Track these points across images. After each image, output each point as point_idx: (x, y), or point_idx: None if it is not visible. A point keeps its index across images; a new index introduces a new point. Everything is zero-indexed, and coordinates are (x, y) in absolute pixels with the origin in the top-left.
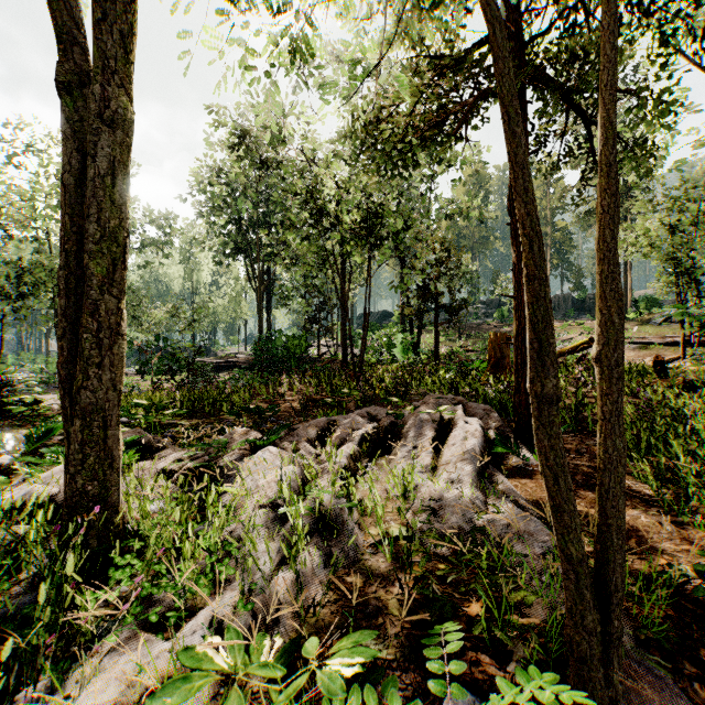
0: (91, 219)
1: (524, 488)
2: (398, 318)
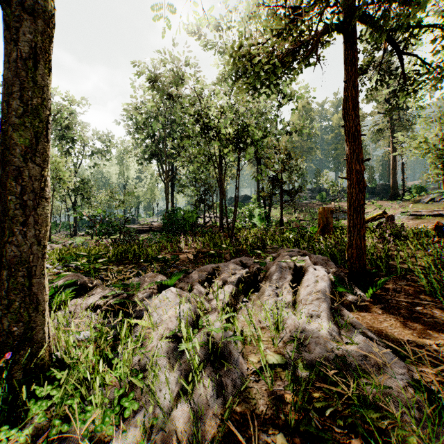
0: (15, 96)
1: (365, 320)
2: (255, 200)
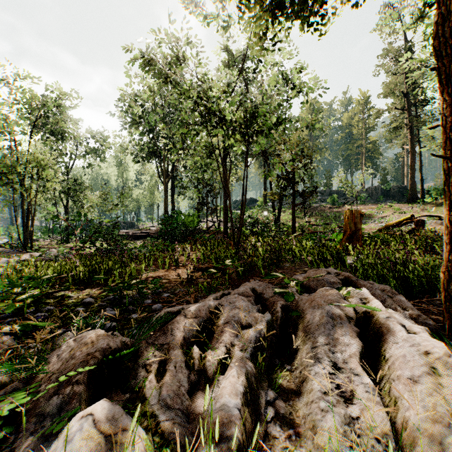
0: None
1: None
2: (261, 203)
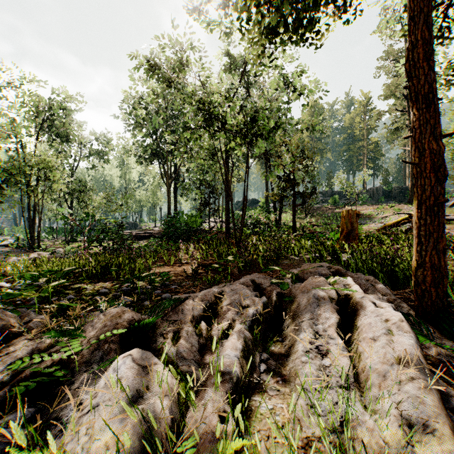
0: None
1: None
2: (263, 203)
